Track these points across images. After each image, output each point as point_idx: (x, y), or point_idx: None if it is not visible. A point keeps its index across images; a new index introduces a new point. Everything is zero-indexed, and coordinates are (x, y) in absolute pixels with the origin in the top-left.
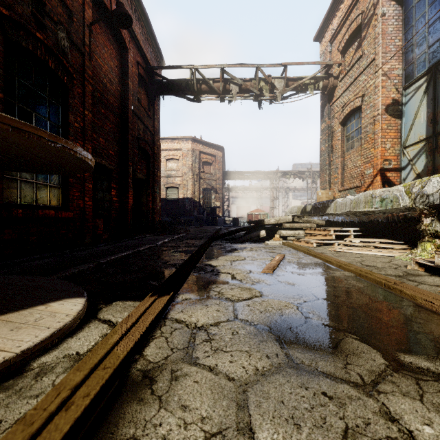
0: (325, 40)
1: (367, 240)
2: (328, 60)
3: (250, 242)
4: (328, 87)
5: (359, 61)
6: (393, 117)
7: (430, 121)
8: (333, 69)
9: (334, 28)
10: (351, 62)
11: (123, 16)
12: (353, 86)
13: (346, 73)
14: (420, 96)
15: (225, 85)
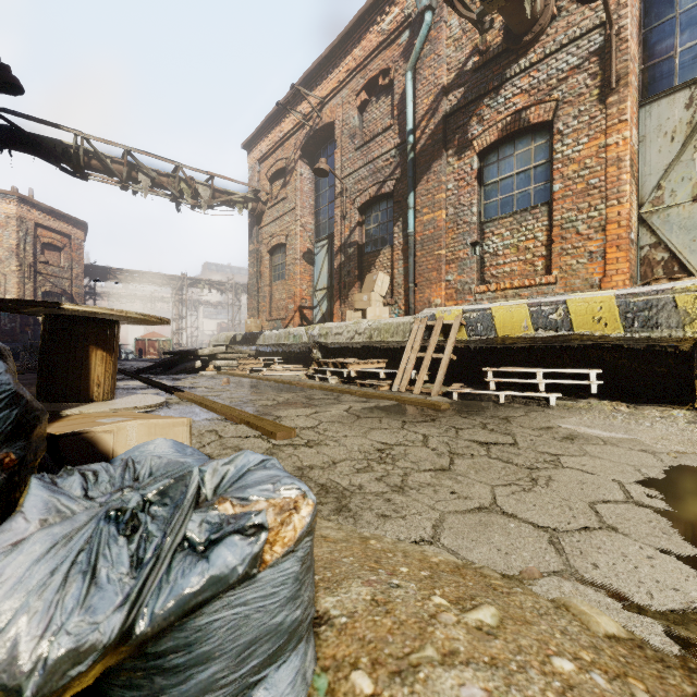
0: (254, 156)
1: (287, 366)
2: (257, 180)
3: (182, 374)
4: (257, 211)
5: (285, 201)
6: (308, 263)
7: (329, 275)
8: (262, 192)
9: (263, 151)
10: (278, 196)
11: (10, 83)
12: (279, 222)
13: (274, 205)
14: (324, 253)
15: (131, 171)
